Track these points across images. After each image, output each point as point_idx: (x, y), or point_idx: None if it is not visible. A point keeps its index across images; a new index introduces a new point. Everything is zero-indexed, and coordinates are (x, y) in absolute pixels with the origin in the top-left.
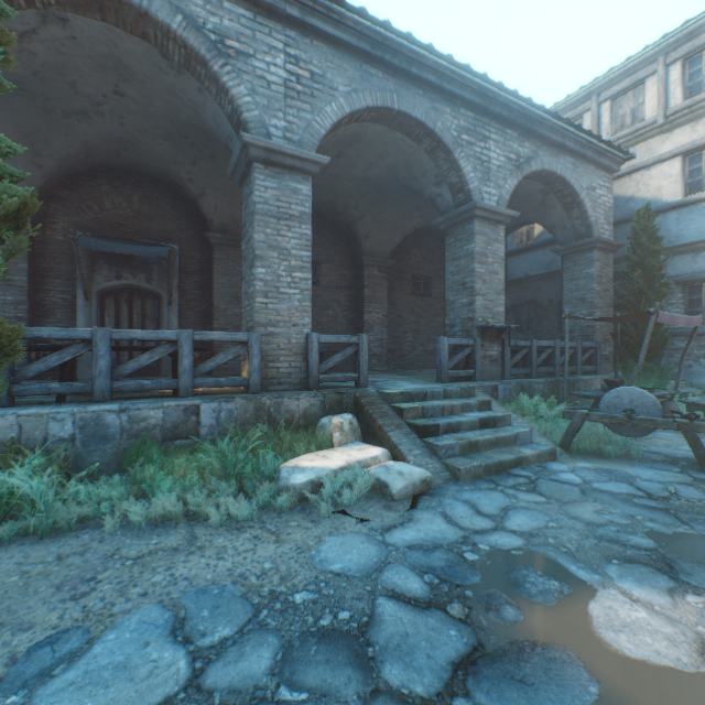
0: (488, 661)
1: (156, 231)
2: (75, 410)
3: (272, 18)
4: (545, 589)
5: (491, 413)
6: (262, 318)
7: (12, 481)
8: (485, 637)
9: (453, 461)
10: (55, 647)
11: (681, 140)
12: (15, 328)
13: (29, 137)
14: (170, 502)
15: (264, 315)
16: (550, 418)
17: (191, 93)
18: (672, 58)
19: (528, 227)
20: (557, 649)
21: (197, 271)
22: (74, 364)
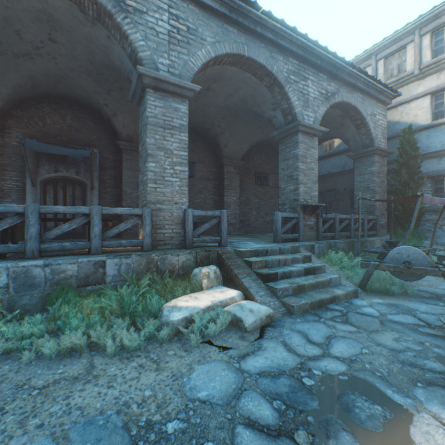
0: None
1: (83, 140)
2: (9, 265)
3: None
4: (372, 415)
5: (312, 264)
6: (153, 198)
7: None
8: None
9: (287, 299)
10: None
11: (430, 84)
12: None
13: None
14: (76, 337)
15: (154, 196)
16: (350, 266)
17: (102, 39)
18: (424, 31)
19: (330, 141)
20: None
21: (111, 167)
22: (14, 230)
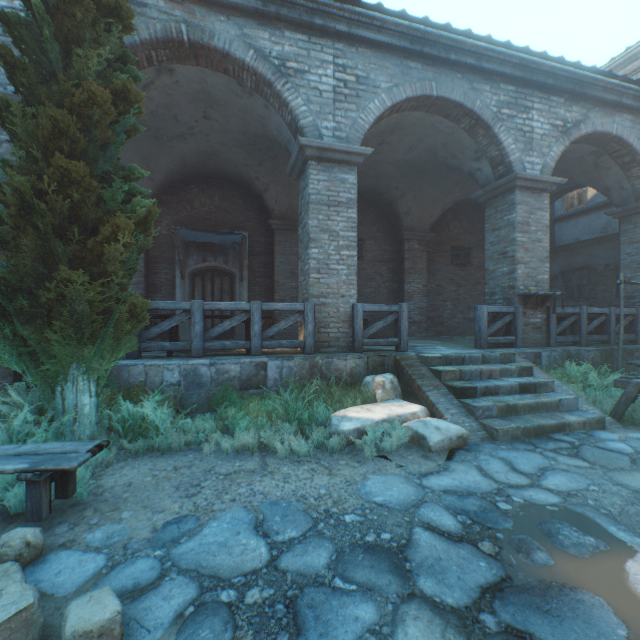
0: (515, 591)
1: (231, 222)
2: (180, 363)
3: (323, 36)
4: (579, 543)
5: (532, 379)
6: (315, 291)
7: (144, 411)
8: (513, 572)
9: (490, 421)
10: (179, 525)
11: None
12: (145, 302)
13: (145, 159)
14: (247, 436)
15: (317, 288)
16: (600, 386)
17: (259, 109)
18: None
19: (579, 190)
20: (587, 593)
21: (262, 253)
22: (177, 328)
